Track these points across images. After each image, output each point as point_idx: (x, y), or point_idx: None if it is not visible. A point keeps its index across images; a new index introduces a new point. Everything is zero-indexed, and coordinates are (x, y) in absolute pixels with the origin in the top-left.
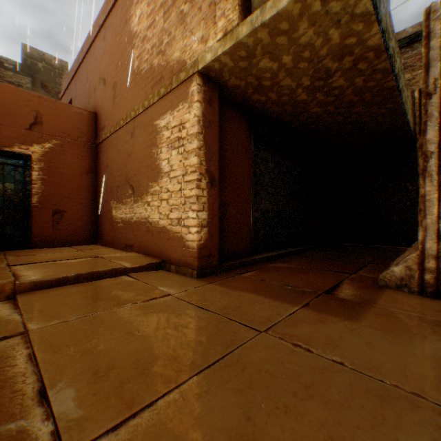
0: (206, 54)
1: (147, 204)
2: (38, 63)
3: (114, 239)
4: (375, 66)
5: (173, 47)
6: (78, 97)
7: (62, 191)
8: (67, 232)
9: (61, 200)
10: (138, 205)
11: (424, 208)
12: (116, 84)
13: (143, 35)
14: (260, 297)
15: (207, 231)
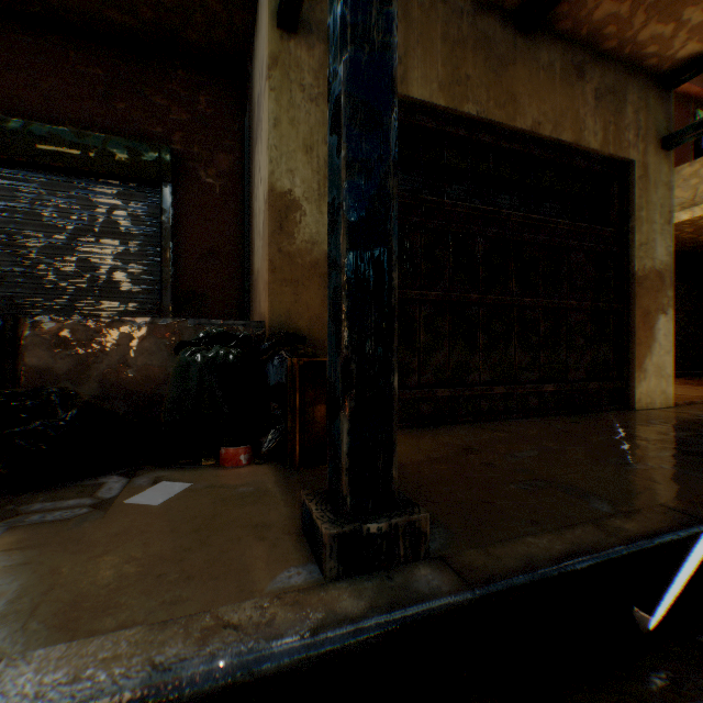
0: None
1: None
2: None
3: None
4: None
5: None
6: None
7: None
8: None
9: None
10: None
11: None
12: None
13: None
14: None
15: None
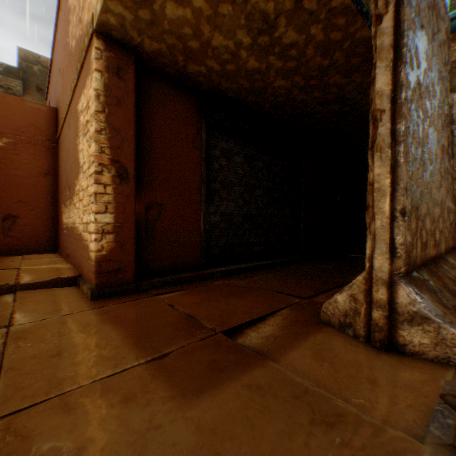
0: (97, 5)
1: (75, 206)
2: (33, 66)
3: (63, 247)
4: (330, 3)
5: (85, 9)
6: (52, 95)
7: (15, 194)
8: (22, 239)
9: (14, 205)
10: (71, 208)
11: (373, 203)
12: (64, 71)
13: (73, 6)
14: (118, 336)
15: (114, 238)
